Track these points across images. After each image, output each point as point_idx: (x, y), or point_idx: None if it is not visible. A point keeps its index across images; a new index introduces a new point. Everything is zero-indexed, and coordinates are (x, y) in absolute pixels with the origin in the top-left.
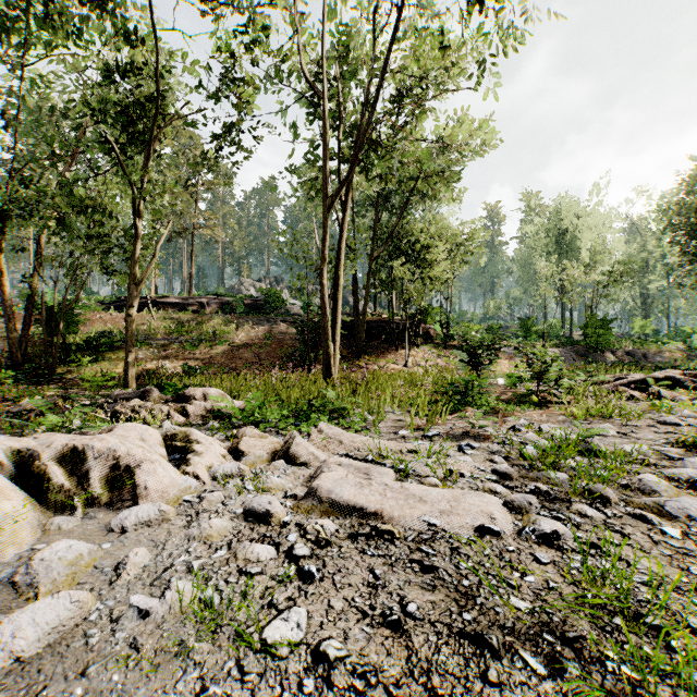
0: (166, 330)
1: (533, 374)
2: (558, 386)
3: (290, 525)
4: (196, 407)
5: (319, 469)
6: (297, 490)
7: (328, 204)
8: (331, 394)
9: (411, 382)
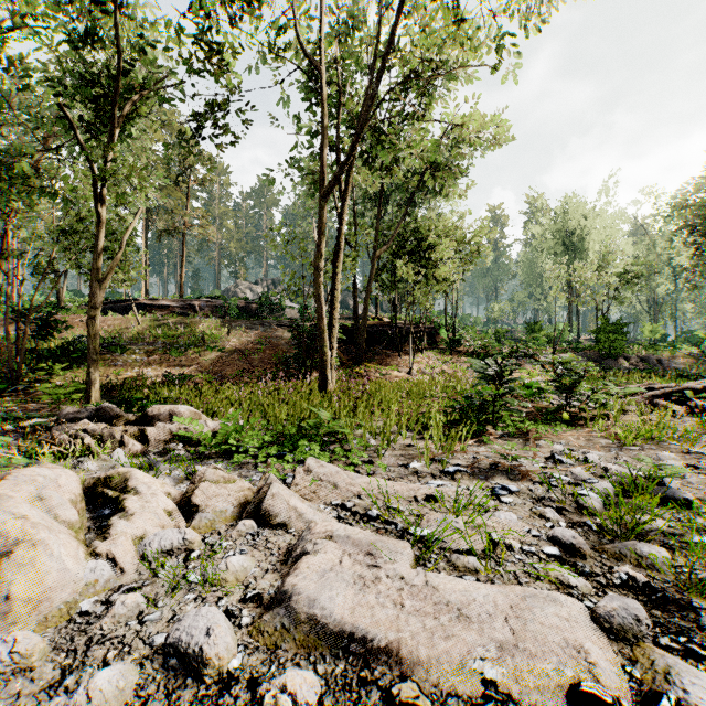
0: (150, 335)
1: (560, 386)
2: (590, 400)
3: (238, 682)
4: (159, 431)
5: (301, 543)
6: (265, 582)
7: (324, 190)
8: (325, 415)
9: (418, 394)
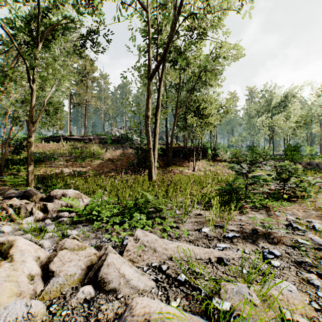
0: (68, 152)
1: (280, 178)
2: (298, 187)
3: None
4: (55, 205)
5: None
6: None
7: (150, 75)
8: (150, 197)
9: (199, 182)
